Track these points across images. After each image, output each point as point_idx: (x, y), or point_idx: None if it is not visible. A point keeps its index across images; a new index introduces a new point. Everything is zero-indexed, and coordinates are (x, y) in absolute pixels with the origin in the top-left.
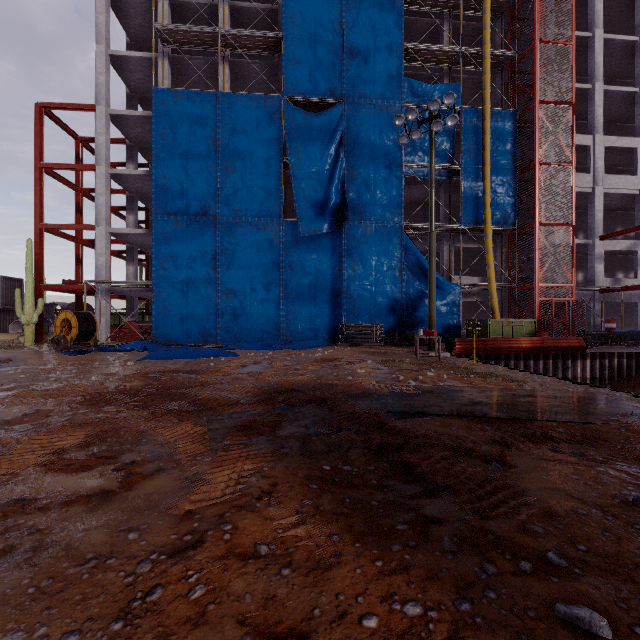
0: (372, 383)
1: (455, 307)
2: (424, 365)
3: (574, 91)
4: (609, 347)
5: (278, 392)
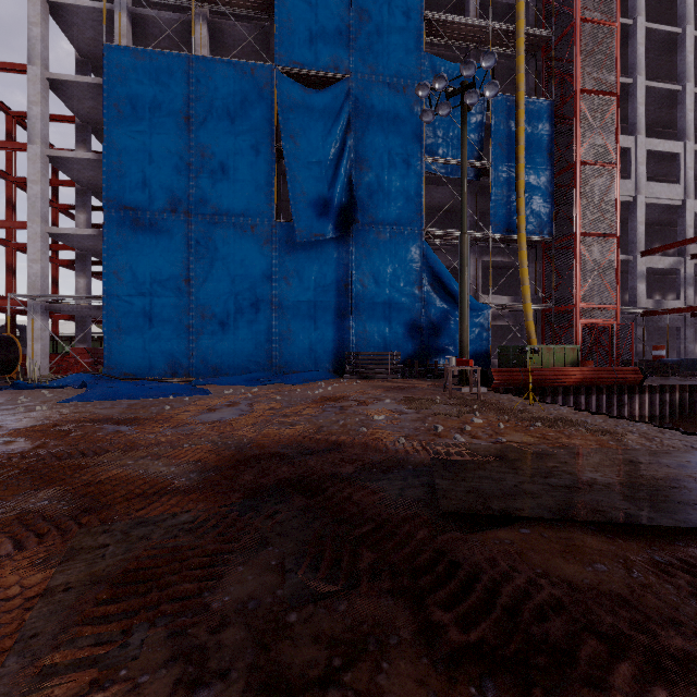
0: (399, 440)
1: (484, 331)
2: (463, 406)
3: (619, 80)
4: (663, 378)
5: (247, 461)
